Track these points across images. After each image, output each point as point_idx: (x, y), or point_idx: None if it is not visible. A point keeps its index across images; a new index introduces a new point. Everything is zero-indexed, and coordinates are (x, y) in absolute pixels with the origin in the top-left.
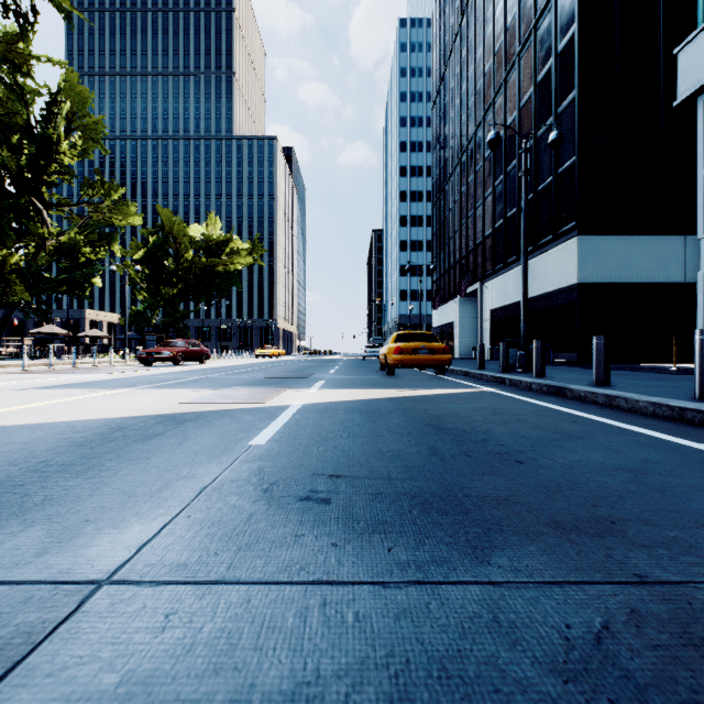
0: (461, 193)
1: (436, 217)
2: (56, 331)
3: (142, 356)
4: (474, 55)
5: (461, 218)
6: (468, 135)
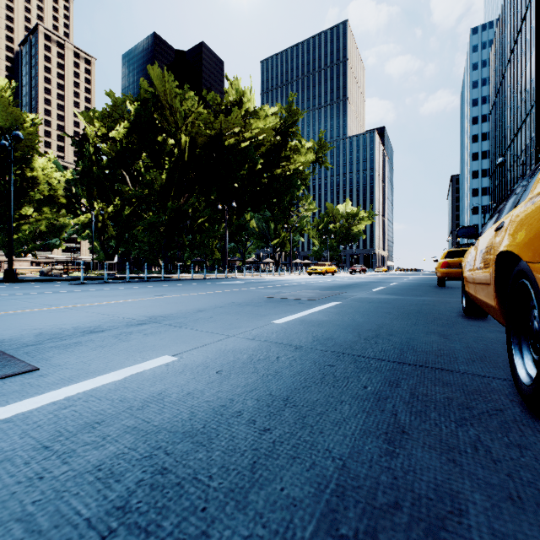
0: (502, 177)
1: (491, 185)
2: (301, 262)
3: (350, 270)
4: (507, 106)
5: (502, 192)
6: (504, 147)
